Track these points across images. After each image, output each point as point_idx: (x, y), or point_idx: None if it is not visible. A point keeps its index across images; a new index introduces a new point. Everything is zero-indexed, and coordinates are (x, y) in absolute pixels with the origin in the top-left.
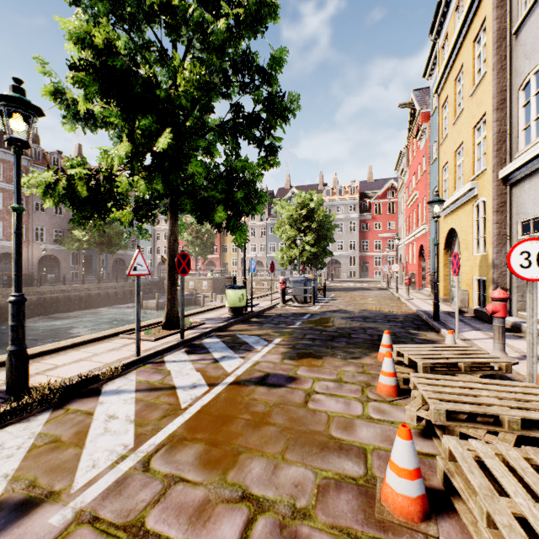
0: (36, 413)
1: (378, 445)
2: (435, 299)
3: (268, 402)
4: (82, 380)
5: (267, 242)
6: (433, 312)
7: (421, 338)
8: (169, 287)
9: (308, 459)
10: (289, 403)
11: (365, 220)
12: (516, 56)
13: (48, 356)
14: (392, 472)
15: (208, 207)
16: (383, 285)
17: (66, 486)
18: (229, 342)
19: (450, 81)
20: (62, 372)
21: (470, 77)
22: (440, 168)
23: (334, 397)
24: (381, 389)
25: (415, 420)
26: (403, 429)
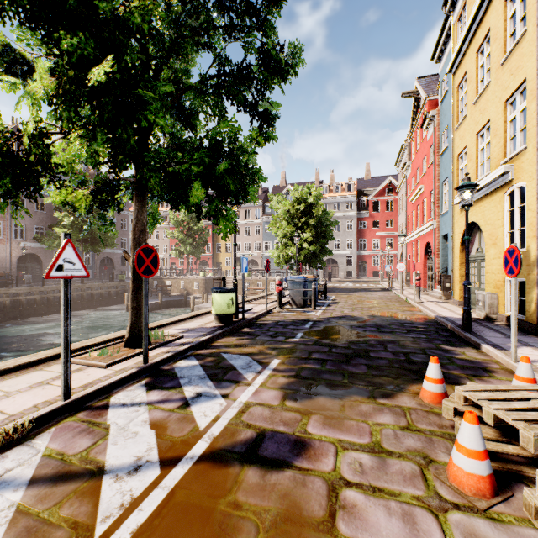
0: None
1: None
2: (466, 305)
3: (261, 514)
4: None
5: (262, 240)
6: (463, 321)
7: (461, 357)
8: (134, 292)
9: None
10: (301, 520)
11: (362, 218)
12: None
13: None
14: None
15: (183, 187)
16: (384, 286)
17: None
18: (210, 366)
19: (470, 54)
20: None
21: (500, 43)
22: (456, 156)
23: (381, 498)
24: (460, 480)
25: None
26: None
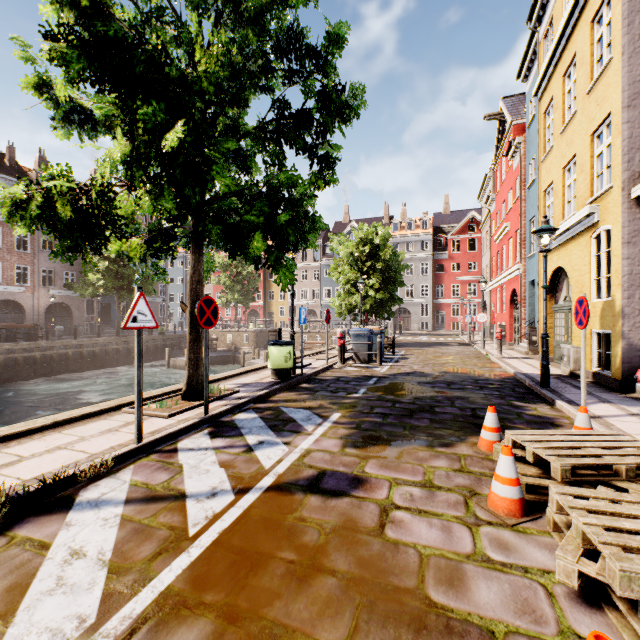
0: None
1: (513, 622)
2: (544, 359)
3: (323, 524)
4: (45, 485)
5: (321, 286)
6: (541, 377)
7: (531, 413)
8: (191, 344)
9: None
10: (355, 528)
11: (440, 260)
12: None
13: (15, 442)
14: None
15: (242, 236)
16: (464, 340)
17: None
18: (270, 418)
19: (557, 78)
20: (25, 469)
21: (586, 69)
22: (542, 191)
23: (425, 517)
24: (496, 504)
25: (575, 578)
26: None
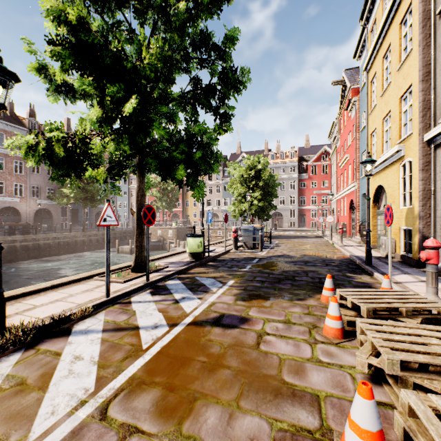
0: (9, 353)
1: (330, 391)
2: (368, 246)
3: (223, 343)
4: (54, 320)
5: (221, 197)
6: (365, 258)
7: (357, 280)
8: (137, 236)
9: (263, 407)
10: (242, 345)
11: (303, 179)
12: (440, 33)
13: (29, 297)
14: (352, 432)
15: (170, 166)
16: (319, 234)
17: (21, 436)
18: (189, 284)
19: (379, 59)
20: (39, 312)
21: (397, 55)
22: (369, 134)
23: (284, 339)
24: (327, 331)
25: (366, 367)
26: (365, 388)
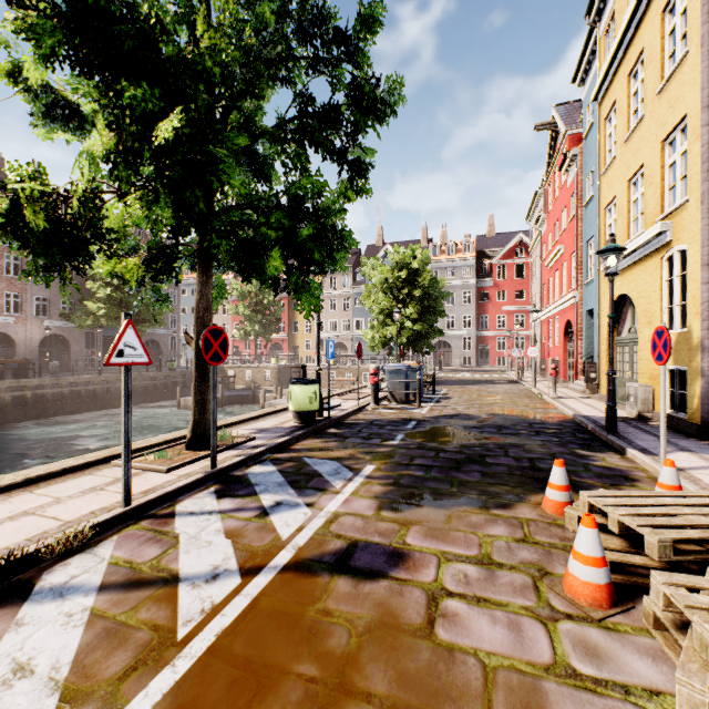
0: None
1: None
2: (610, 400)
3: (354, 621)
4: None
5: (352, 317)
6: (606, 420)
7: (599, 464)
8: (197, 383)
9: None
10: (396, 626)
11: (484, 287)
12: None
13: None
14: None
15: (257, 255)
16: (512, 377)
17: None
18: (290, 472)
19: (620, 79)
20: None
21: (656, 66)
22: (602, 209)
23: (485, 608)
24: (575, 590)
25: None
26: None
